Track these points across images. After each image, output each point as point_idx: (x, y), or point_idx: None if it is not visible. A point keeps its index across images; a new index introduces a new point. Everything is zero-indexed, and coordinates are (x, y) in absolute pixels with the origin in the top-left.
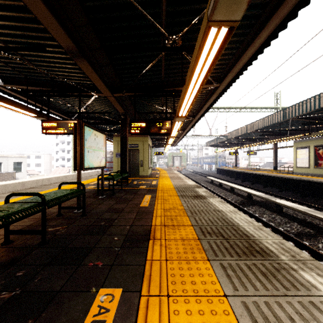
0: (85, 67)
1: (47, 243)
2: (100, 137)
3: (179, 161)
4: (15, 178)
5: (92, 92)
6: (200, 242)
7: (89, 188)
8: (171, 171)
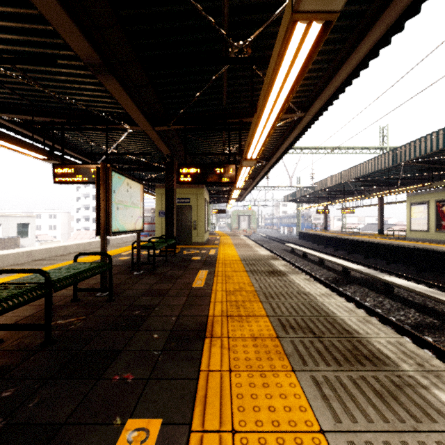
0: (113, 87)
1: (53, 343)
2: (135, 188)
3: (247, 222)
4: (20, 245)
5: (124, 125)
6: (280, 342)
7: (121, 260)
8: (236, 236)
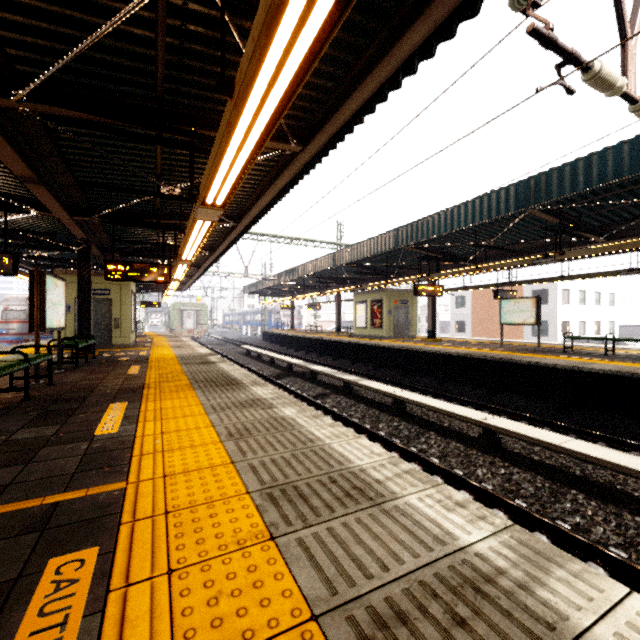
0: (38, 191)
1: (32, 399)
2: (59, 286)
3: (194, 320)
4: None
5: (31, 210)
6: (191, 385)
7: None
8: (175, 338)
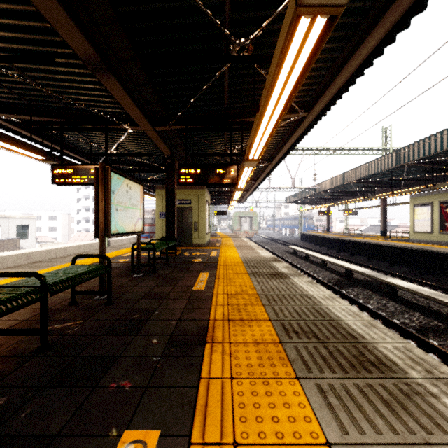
0: (112, 86)
1: (49, 348)
2: (134, 189)
3: (248, 224)
4: (20, 247)
5: (124, 125)
6: (283, 347)
7: (121, 262)
8: (237, 238)
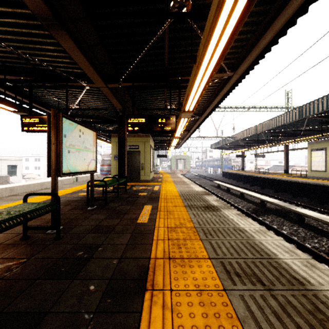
0: (66, 44)
1: None
2: (87, 134)
3: (183, 164)
4: (10, 182)
5: (81, 82)
6: (229, 297)
7: (80, 195)
8: (175, 175)
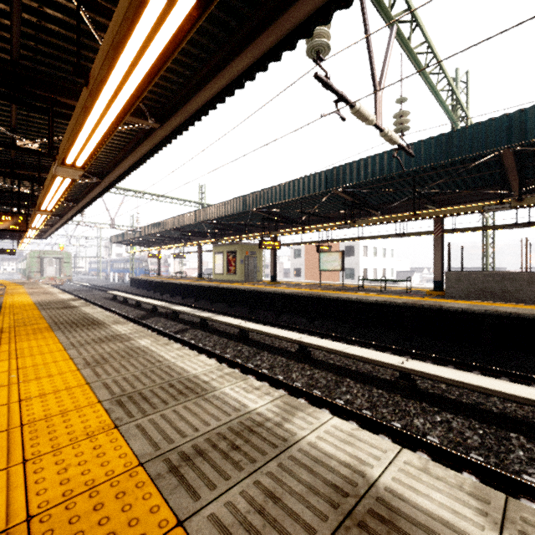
0: None
1: None
2: None
3: (56, 267)
4: None
5: None
6: (51, 327)
7: None
8: (34, 285)
